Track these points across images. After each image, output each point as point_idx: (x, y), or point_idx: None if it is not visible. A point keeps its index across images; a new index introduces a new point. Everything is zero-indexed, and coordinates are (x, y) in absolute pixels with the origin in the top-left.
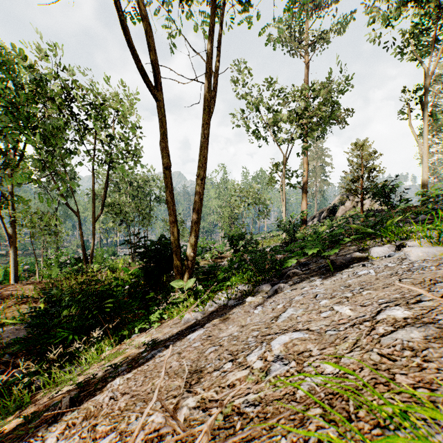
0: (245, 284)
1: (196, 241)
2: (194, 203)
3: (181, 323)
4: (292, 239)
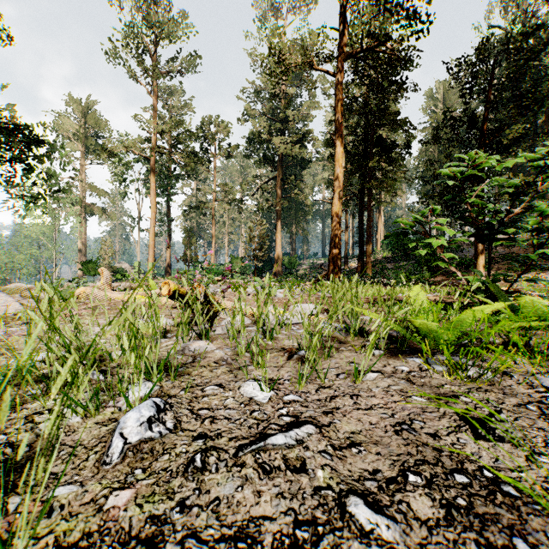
0: None
1: None
2: None
3: None
4: None
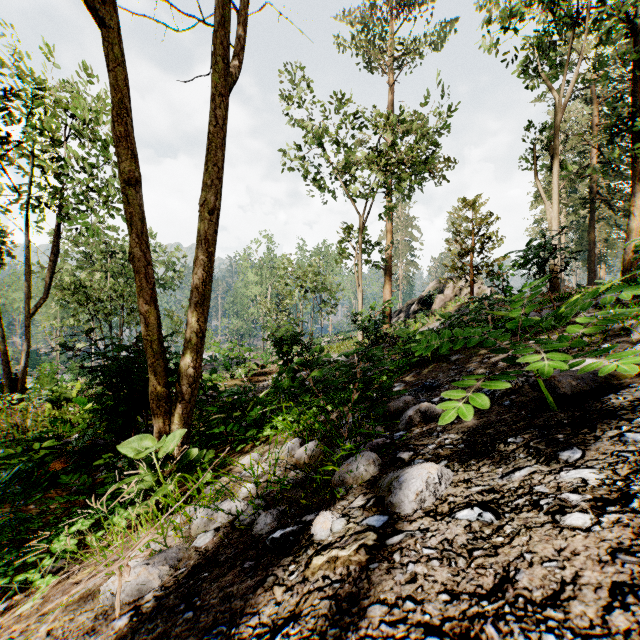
0: (305, 446)
1: (200, 343)
2: (195, 263)
3: (94, 608)
4: (373, 343)
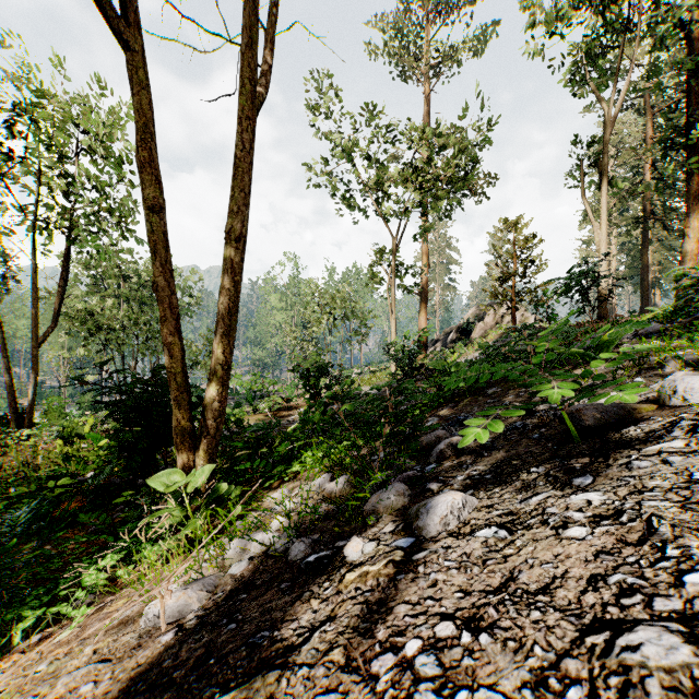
0: (336, 479)
1: (226, 375)
2: (220, 293)
3: (136, 630)
4: (407, 375)
